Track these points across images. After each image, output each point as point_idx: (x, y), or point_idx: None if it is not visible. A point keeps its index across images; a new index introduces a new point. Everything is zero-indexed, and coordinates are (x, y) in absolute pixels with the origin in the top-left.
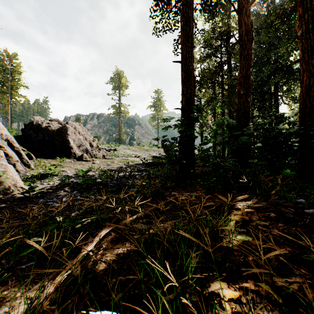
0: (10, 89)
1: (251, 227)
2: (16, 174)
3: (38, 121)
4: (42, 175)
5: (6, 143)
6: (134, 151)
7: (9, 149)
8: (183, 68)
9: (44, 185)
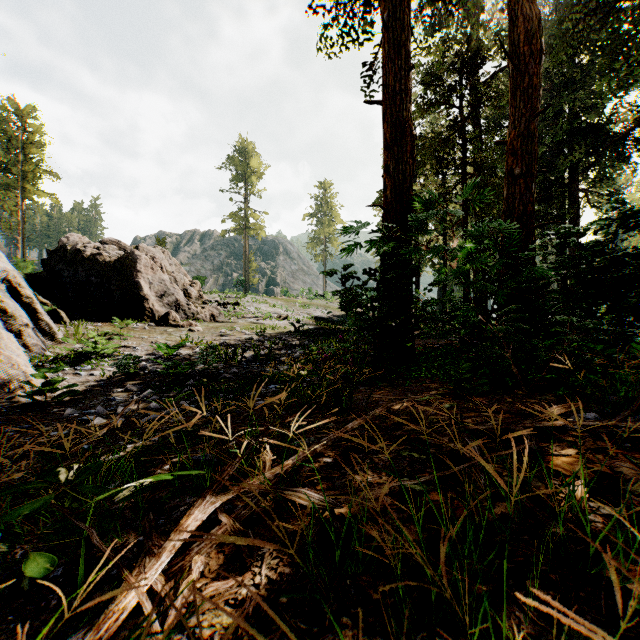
0: (20, 180)
1: (634, 501)
2: (22, 353)
3: (76, 244)
4: (79, 355)
5: (4, 288)
6: (276, 307)
7: (10, 300)
8: (387, 117)
9: (82, 377)
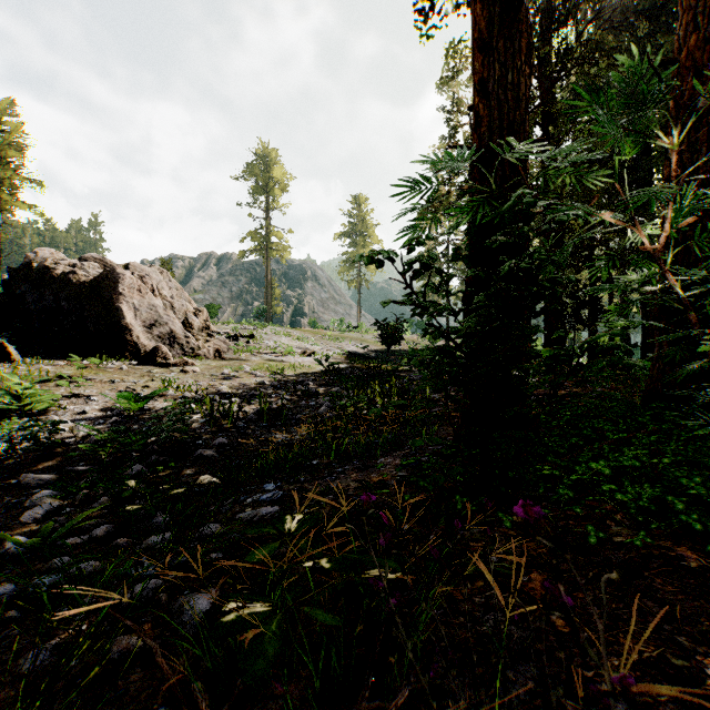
0: None
1: None
2: None
3: (45, 261)
4: None
5: None
6: (300, 341)
7: None
8: None
9: None
